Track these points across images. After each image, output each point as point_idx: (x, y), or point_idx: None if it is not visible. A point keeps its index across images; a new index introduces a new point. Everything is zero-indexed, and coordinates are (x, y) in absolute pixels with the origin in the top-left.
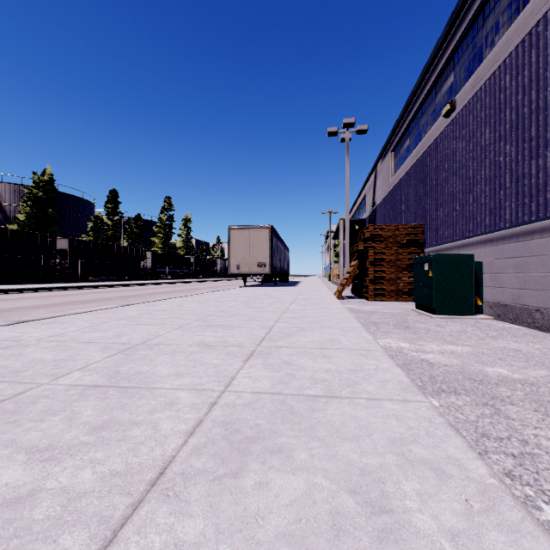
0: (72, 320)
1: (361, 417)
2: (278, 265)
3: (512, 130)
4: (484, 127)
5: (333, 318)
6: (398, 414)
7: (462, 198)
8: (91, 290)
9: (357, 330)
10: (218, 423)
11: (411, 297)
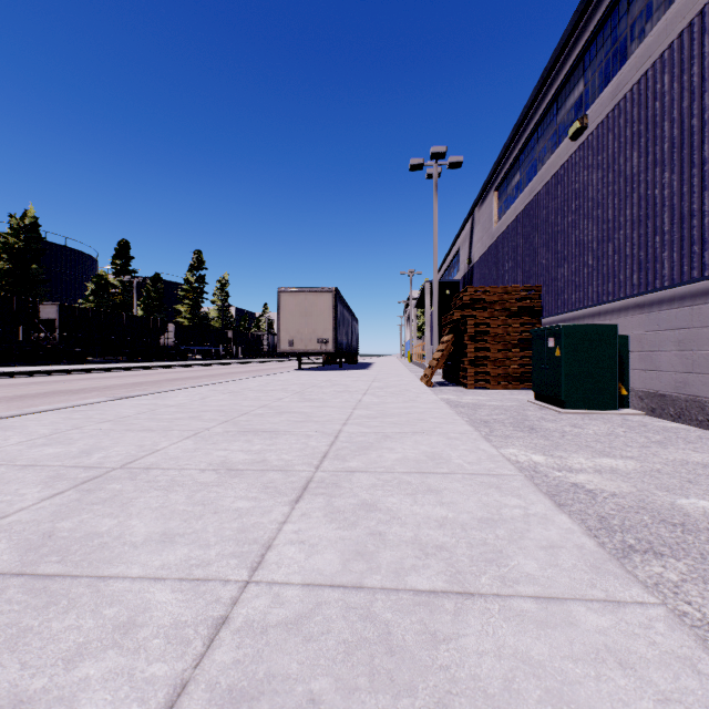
0: (27, 423)
1: (542, 659)
2: (344, 342)
3: (674, 150)
4: (630, 150)
5: (428, 417)
6: (617, 647)
7: (598, 249)
8: (87, 374)
9: (469, 437)
10: (221, 695)
11: (524, 384)
